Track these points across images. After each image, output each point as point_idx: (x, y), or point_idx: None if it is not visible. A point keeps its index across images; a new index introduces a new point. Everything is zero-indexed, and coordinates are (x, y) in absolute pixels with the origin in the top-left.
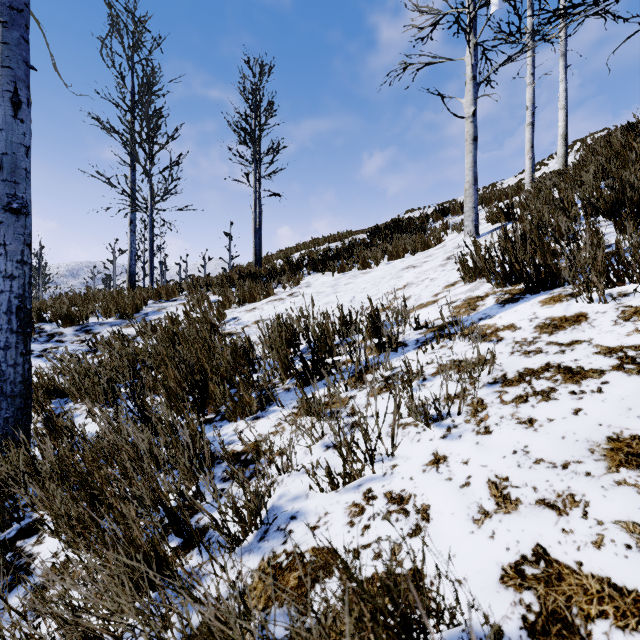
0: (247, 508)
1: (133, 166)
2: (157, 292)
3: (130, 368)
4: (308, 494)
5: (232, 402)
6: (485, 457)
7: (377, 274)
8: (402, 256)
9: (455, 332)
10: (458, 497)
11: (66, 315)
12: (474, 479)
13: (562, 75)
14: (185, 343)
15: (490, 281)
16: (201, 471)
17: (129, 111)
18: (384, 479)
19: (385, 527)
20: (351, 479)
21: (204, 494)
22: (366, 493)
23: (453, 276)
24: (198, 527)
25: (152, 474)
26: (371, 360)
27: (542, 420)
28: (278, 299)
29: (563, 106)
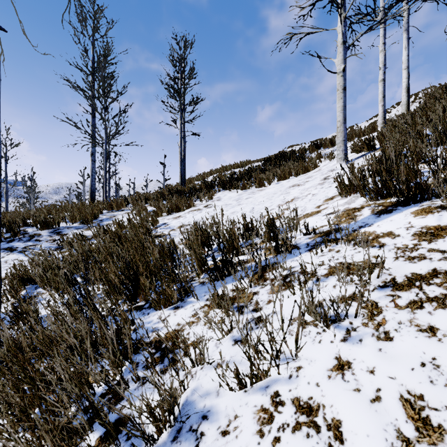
0: (161, 408)
1: (93, 114)
2: (110, 204)
3: (84, 262)
4: (218, 391)
5: (157, 295)
6: (391, 367)
7: (270, 191)
8: (288, 177)
9: (341, 238)
10: (371, 414)
11: (43, 221)
12: (384, 393)
13: (405, 44)
14: (126, 243)
15: (364, 196)
16: (124, 363)
17: (90, 74)
18: (290, 382)
19: (296, 443)
20: (258, 379)
21: (128, 382)
22: (274, 397)
23: (330, 192)
24: (120, 417)
25: (81, 367)
26: (272, 262)
27: (444, 329)
28: (197, 209)
29: (406, 67)
